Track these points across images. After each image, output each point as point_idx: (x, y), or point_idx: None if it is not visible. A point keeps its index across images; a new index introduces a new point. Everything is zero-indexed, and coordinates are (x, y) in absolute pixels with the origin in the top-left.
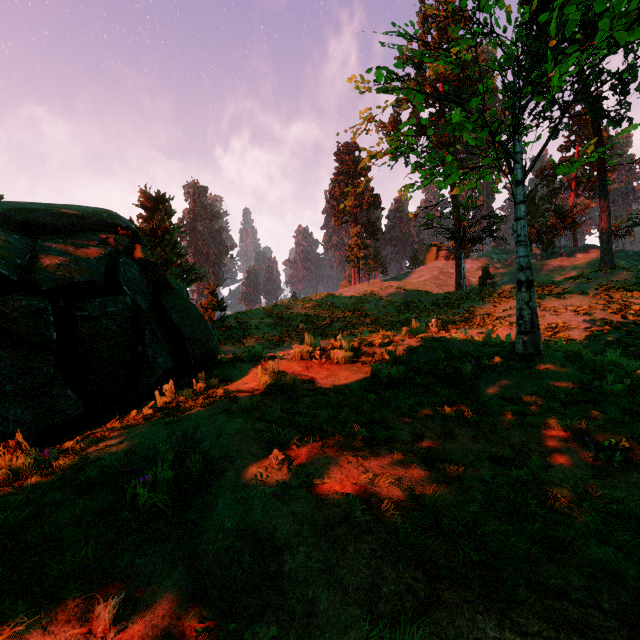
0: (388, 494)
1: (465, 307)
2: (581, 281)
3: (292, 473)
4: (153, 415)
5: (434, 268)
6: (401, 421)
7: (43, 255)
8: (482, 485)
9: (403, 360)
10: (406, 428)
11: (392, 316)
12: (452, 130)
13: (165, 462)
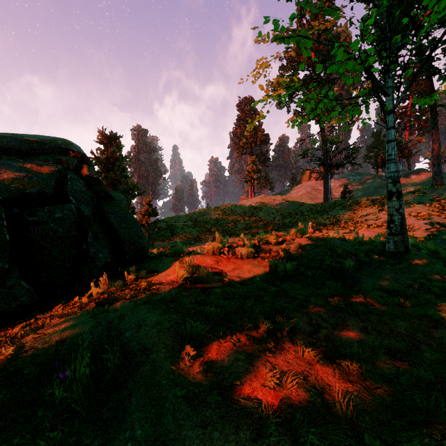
0: (298, 398)
1: (332, 214)
2: (418, 194)
3: (203, 371)
4: (88, 304)
5: (308, 186)
6: (298, 311)
7: (2, 171)
8: (387, 385)
9: (295, 256)
10: (303, 318)
11: (278, 220)
12: (336, 68)
13: (82, 360)
